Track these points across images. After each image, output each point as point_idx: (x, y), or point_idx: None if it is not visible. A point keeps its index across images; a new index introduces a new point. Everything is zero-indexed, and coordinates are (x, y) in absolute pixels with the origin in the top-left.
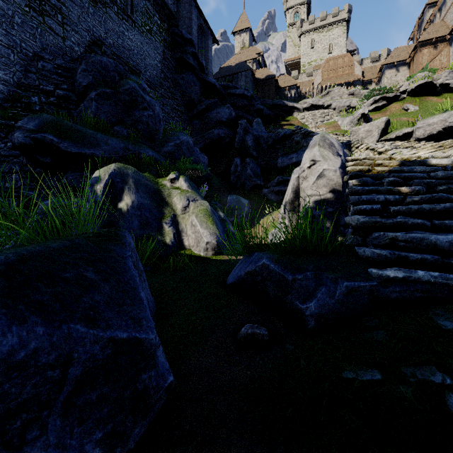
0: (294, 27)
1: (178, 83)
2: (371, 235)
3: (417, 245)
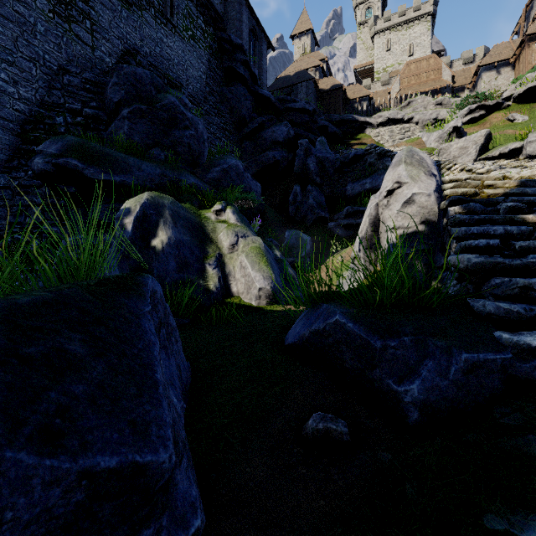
0: (365, 26)
1: (225, 98)
2: (488, 281)
3: None
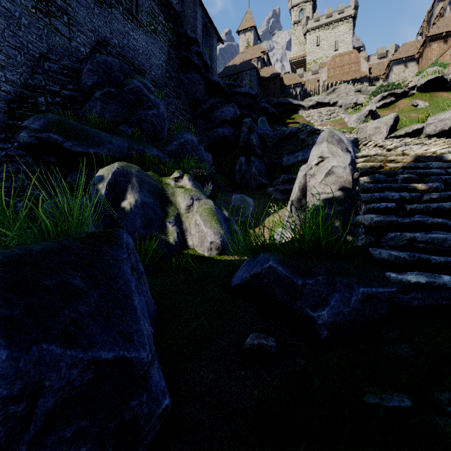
0: (299, 25)
1: (182, 83)
2: (386, 235)
3: (438, 247)
